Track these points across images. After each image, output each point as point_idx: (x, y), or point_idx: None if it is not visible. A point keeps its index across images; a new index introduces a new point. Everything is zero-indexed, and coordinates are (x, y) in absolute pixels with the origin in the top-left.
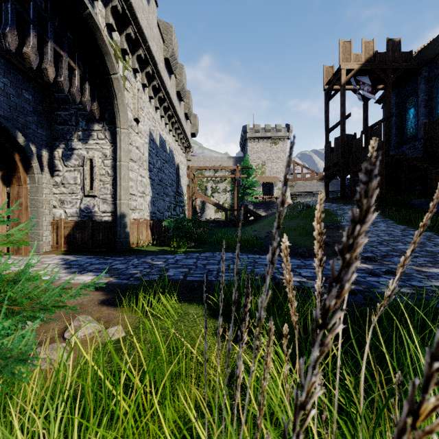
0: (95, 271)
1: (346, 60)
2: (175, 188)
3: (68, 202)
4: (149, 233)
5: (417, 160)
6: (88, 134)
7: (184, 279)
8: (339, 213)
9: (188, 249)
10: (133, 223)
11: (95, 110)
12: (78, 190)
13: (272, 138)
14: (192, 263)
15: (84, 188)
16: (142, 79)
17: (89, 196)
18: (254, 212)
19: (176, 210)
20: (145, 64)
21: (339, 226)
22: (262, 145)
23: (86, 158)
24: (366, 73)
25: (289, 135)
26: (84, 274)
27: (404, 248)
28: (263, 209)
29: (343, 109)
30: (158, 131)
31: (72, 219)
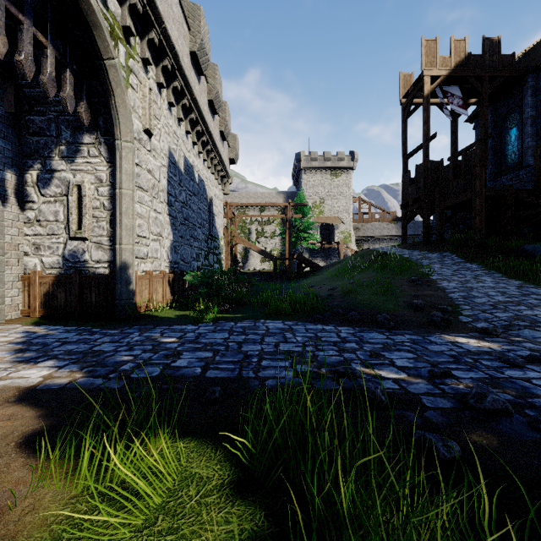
0: (60, 357)
1: (430, 65)
2: (207, 230)
3: (45, 248)
4: (168, 291)
5: (528, 192)
6: (75, 149)
7: (202, 375)
8: (424, 263)
9: (219, 314)
10: (142, 277)
11: (83, 113)
12: (60, 230)
13: (333, 169)
14: (221, 339)
15: (69, 227)
16: (157, 77)
17: (76, 239)
18: (310, 261)
19: (209, 259)
20: (161, 55)
21: (428, 280)
22: (320, 177)
23: (72, 183)
24: (456, 82)
25: (353, 165)
26: (39, 363)
27: (532, 315)
28: (321, 258)
29: (426, 128)
30: (183, 152)
31: (51, 271)
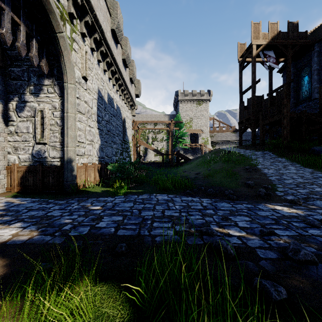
0: (25, 220)
1: (256, 38)
2: (122, 137)
3: (21, 149)
4: (97, 175)
5: (315, 115)
6: (39, 88)
7: (115, 234)
8: (253, 158)
9: (128, 190)
10: (80, 167)
11: (43, 66)
12: (30, 138)
13: (197, 101)
14: (128, 207)
15: (36, 136)
16: (90, 44)
17: (40, 143)
18: (184, 156)
19: (123, 155)
20: (93, 31)
21: (256, 168)
22: (190, 105)
23: (37, 109)
24: (271, 49)
25: (210, 98)
26: (11, 225)
27: (321, 191)
28: (190, 153)
29: (254, 76)
30: (106, 90)
31: (25, 164)
